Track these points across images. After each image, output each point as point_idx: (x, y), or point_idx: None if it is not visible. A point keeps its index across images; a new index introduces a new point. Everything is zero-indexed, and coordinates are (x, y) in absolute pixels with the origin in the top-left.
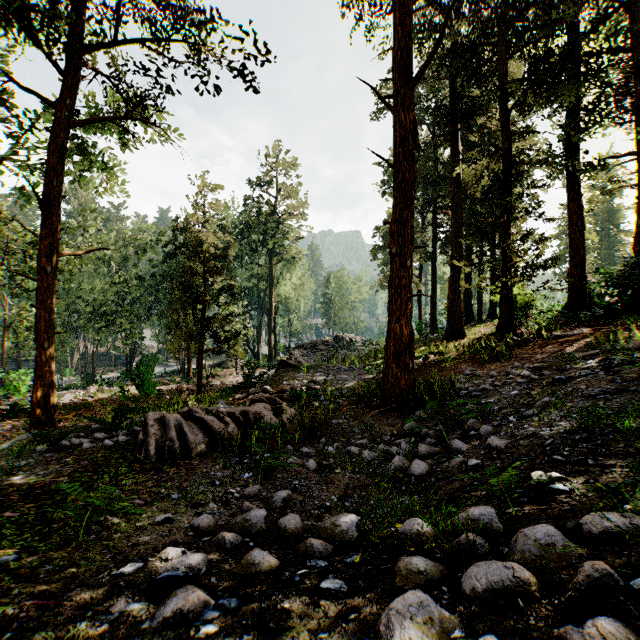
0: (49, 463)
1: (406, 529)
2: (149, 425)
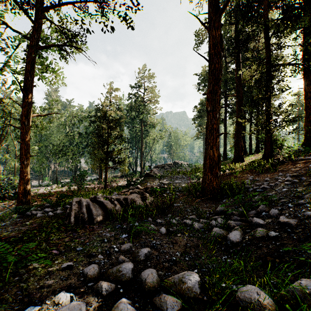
0: (17, 224)
1: (246, 296)
2: (73, 204)
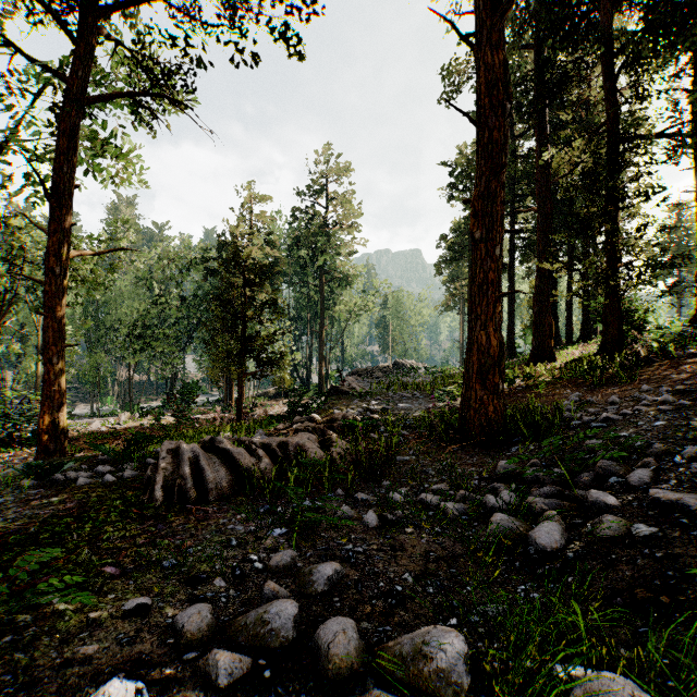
0: (29, 503)
1: None
2: (161, 457)
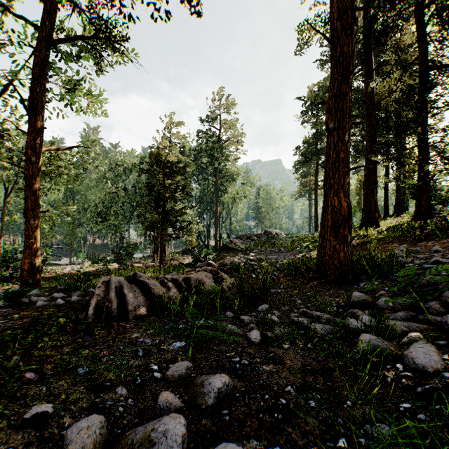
0: None
1: None
2: (97, 287)
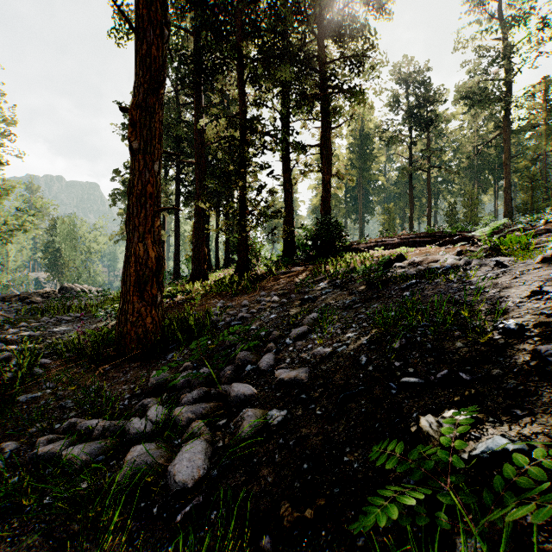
0: None
1: None
2: None
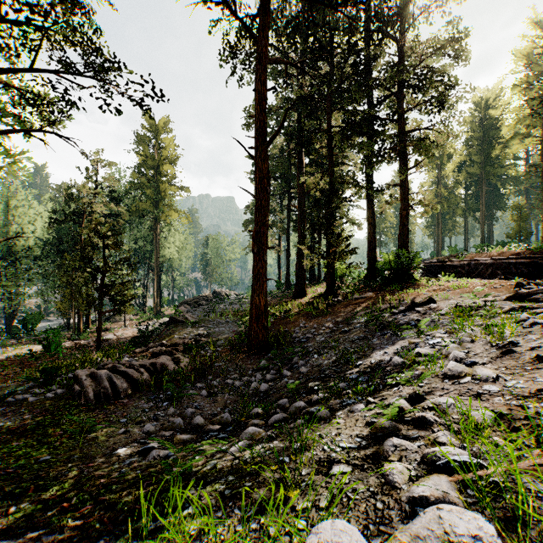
0: (7, 414)
1: (253, 412)
2: (82, 379)
